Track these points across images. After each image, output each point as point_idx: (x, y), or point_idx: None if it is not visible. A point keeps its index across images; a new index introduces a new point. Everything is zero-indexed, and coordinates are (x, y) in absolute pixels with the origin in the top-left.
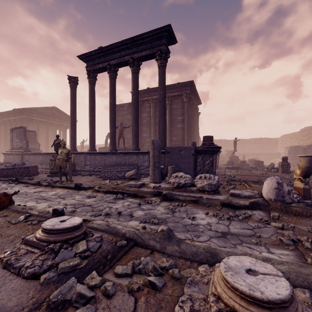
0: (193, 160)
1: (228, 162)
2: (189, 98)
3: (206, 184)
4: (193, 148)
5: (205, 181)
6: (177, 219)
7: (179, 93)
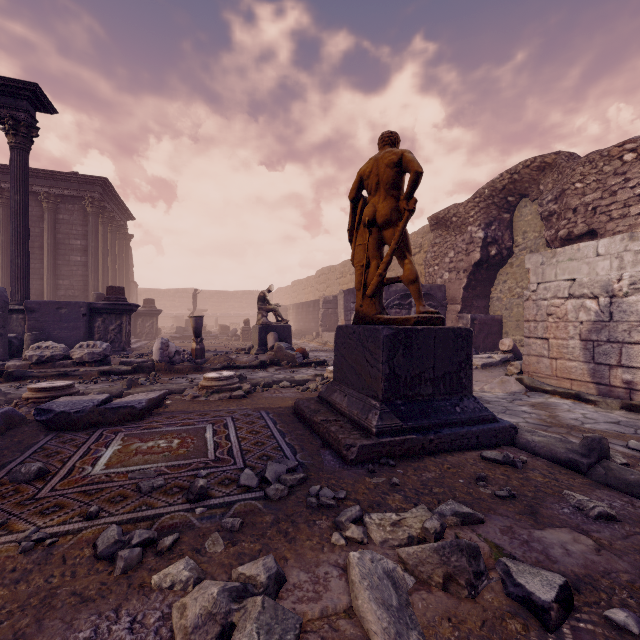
0: (84, 323)
1: (177, 328)
2: (99, 209)
3: (87, 353)
4: (84, 305)
5: (87, 350)
6: (21, 392)
7: (76, 193)
